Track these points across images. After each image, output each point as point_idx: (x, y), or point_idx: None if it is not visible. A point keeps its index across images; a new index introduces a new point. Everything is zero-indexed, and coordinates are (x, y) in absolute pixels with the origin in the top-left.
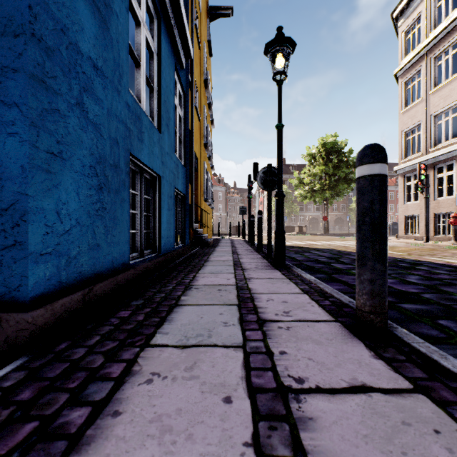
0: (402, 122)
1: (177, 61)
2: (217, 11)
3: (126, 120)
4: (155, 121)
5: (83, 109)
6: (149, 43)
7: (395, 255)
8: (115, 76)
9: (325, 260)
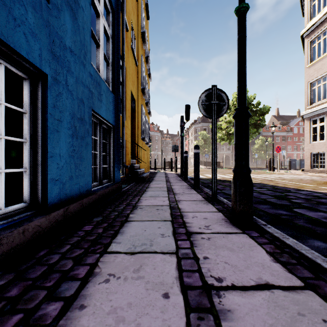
0: (308, 75)
1: None
2: None
3: None
4: None
5: None
6: None
7: None
8: None
9: (277, 202)
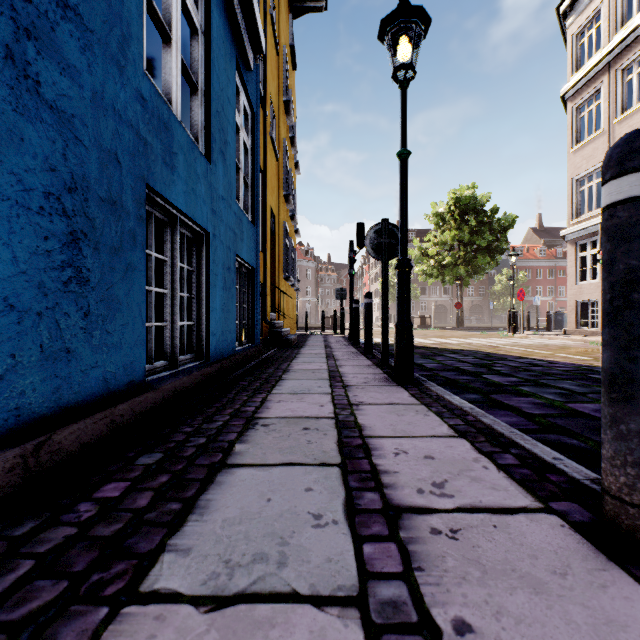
0: (573, 165)
1: (240, 56)
2: (304, 2)
3: (138, 123)
4: (200, 143)
5: (25, 73)
6: (189, 10)
7: (576, 361)
8: (111, 34)
9: (471, 369)
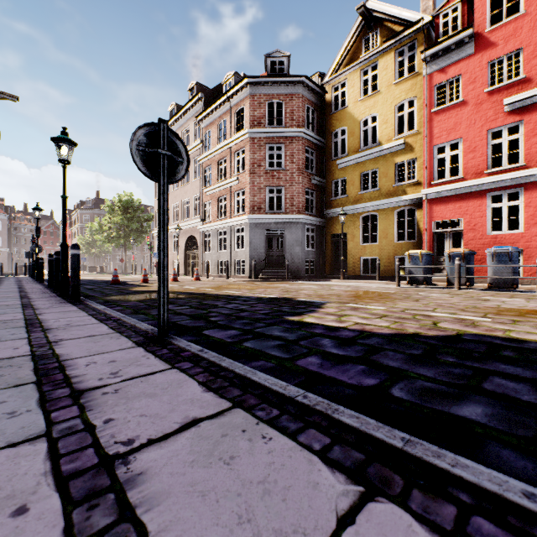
0: (155, 206)
1: None
2: (2, 94)
3: None
4: None
5: None
6: None
7: (107, 280)
8: None
9: None
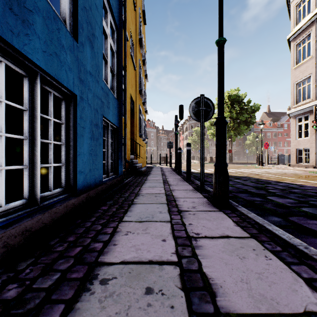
0: (294, 76)
1: None
2: None
3: None
4: (68, 24)
5: None
6: None
7: (315, 185)
8: None
9: (256, 192)
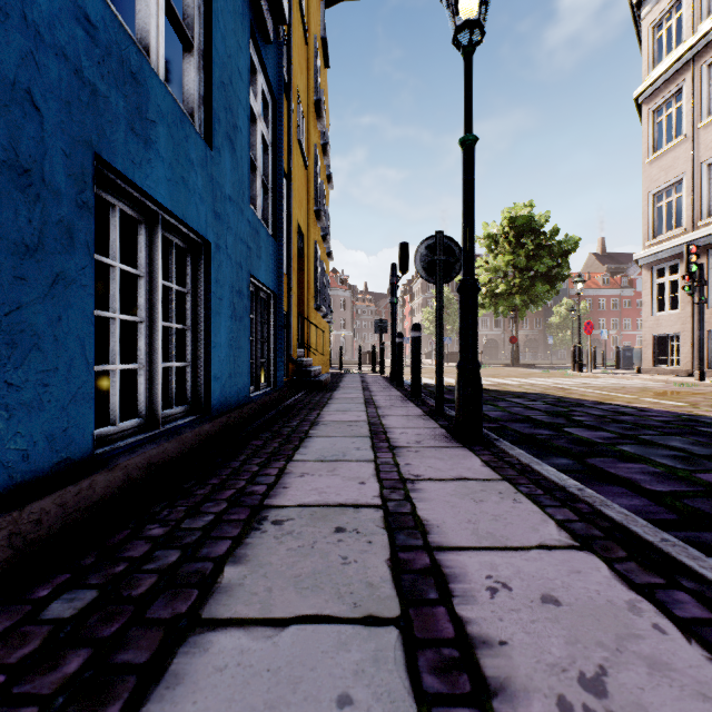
0: (648, 178)
1: (256, 23)
2: None
3: (79, 57)
4: (197, 120)
5: None
6: None
7: (671, 408)
8: None
9: (546, 420)
